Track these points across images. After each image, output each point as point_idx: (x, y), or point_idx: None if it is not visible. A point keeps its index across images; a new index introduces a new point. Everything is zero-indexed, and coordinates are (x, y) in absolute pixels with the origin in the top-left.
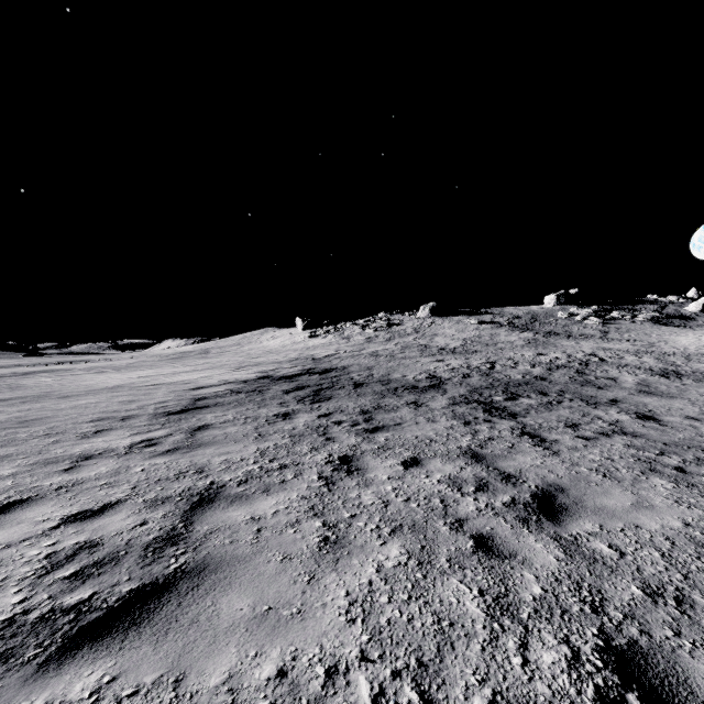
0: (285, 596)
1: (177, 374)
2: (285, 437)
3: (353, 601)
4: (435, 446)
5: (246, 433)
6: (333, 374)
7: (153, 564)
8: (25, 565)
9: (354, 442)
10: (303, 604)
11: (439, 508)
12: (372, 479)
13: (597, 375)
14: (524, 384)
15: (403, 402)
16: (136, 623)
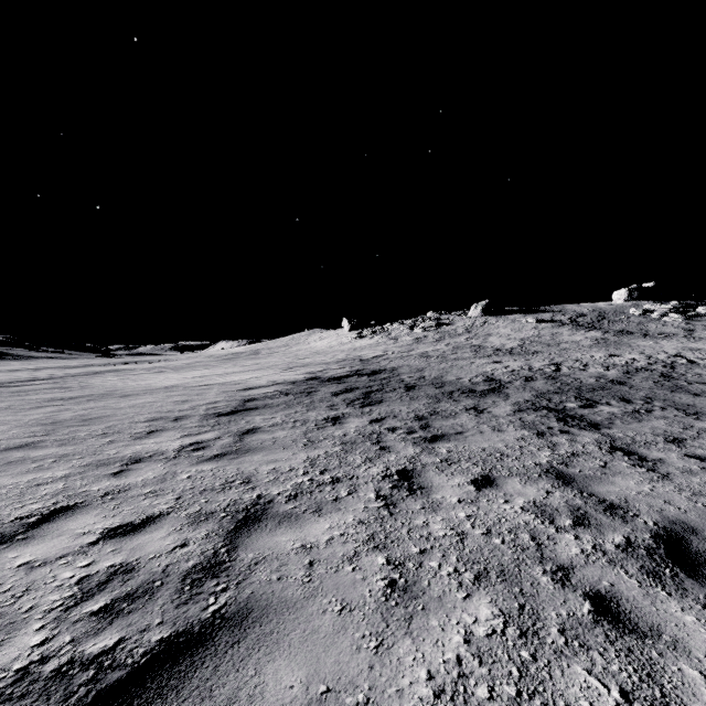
0: (347, 671)
1: (229, 374)
2: (336, 444)
3: (439, 690)
4: (507, 461)
5: (295, 439)
6: (383, 376)
7: (189, 603)
8: (55, 592)
9: (412, 453)
10: (371, 687)
11: (531, 548)
12: (439, 501)
13: (689, 380)
14: (599, 389)
15: (461, 407)
16: (163, 693)
